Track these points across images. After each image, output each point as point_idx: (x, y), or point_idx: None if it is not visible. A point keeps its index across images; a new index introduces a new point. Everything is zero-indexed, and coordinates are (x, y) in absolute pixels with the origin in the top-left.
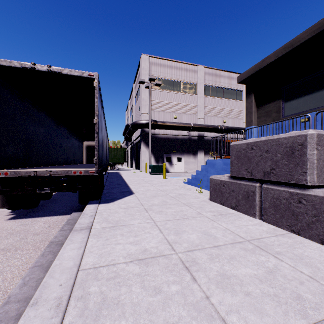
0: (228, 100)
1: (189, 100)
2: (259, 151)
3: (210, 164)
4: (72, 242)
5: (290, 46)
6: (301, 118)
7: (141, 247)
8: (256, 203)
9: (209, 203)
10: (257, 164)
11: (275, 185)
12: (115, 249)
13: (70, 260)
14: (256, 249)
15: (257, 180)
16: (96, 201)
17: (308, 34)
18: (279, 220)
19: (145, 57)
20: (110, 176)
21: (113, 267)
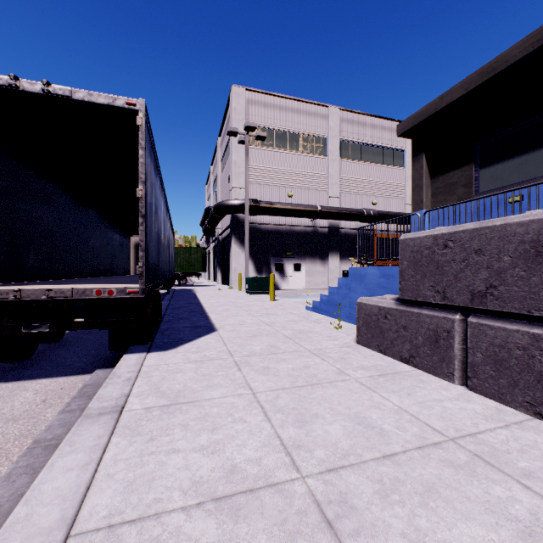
0: (379, 166)
1: (313, 166)
2: (461, 251)
3: (355, 276)
4: (72, 448)
5: (490, 70)
6: (509, 195)
7: (224, 462)
8: (455, 354)
9: (357, 349)
10: (458, 277)
11: (496, 318)
12: (165, 467)
13: (54, 504)
14: (476, 463)
15: (457, 308)
16: (143, 346)
17: (521, 49)
18: (506, 390)
19: (238, 91)
20: (177, 297)
21: (153, 523)
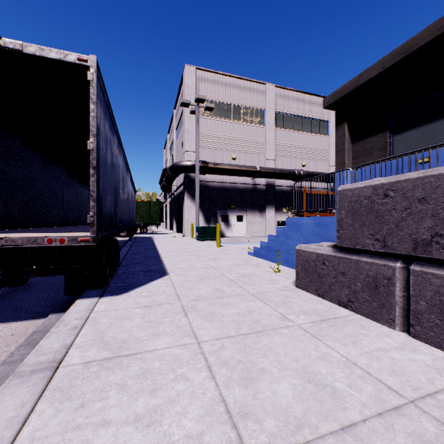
0: (308, 134)
1: (253, 133)
2: (403, 200)
3: (292, 225)
4: None
5: (402, 52)
6: (418, 157)
7: (159, 439)
8: (396, 301)
9: (296, 293)
10: (399, 226)
11: (441, 266)
12: None
13: None
14: None
15: (398, 256)
16: (97, 290)
17: (430, 33)
18: None
19: (190, 70)
20: (137, 244)
21: None
